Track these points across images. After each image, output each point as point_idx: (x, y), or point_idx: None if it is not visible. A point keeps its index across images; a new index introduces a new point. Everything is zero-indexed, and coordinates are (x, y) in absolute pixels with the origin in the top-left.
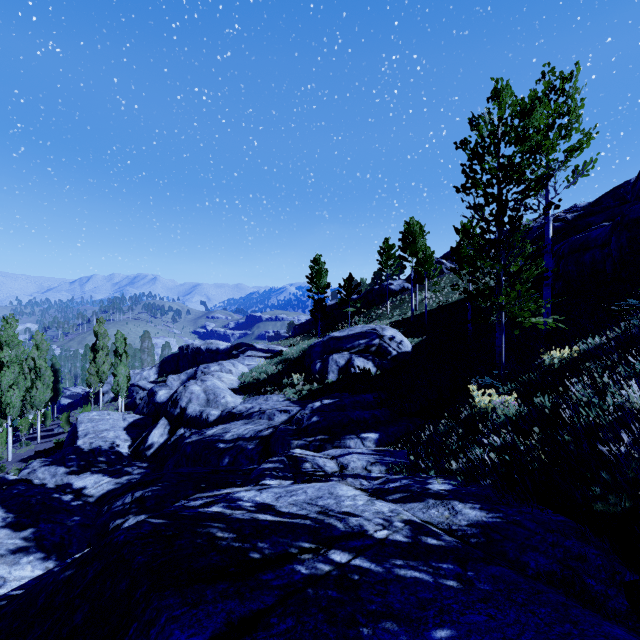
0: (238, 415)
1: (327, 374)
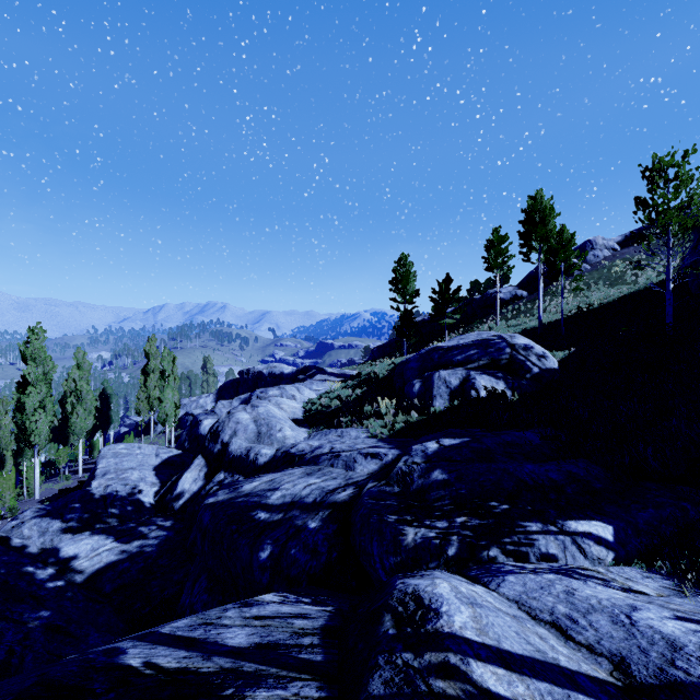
0: (298, 458)
1: (432, 399)
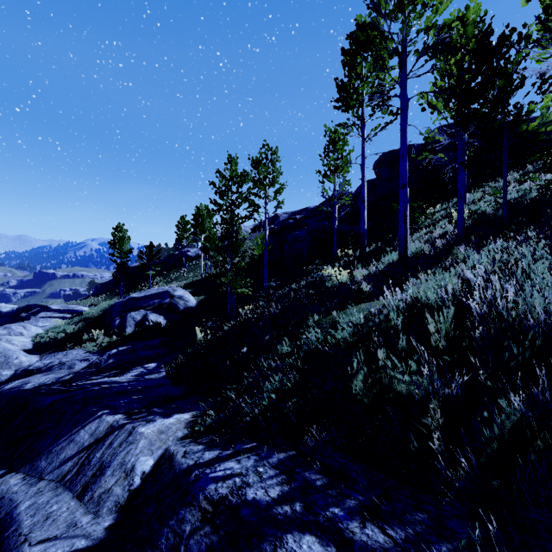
0: (36, 370)
1: (125, 328)
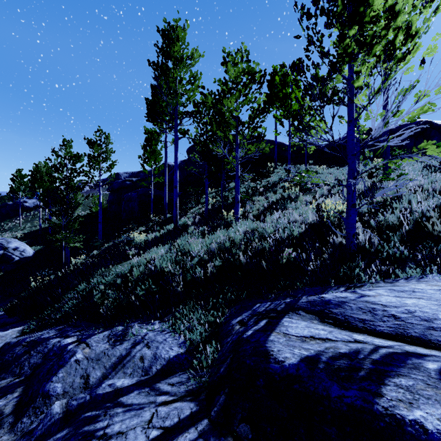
0: None
1: None
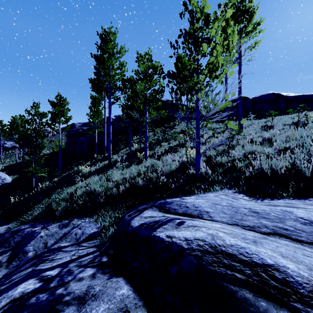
0: None
1: None
